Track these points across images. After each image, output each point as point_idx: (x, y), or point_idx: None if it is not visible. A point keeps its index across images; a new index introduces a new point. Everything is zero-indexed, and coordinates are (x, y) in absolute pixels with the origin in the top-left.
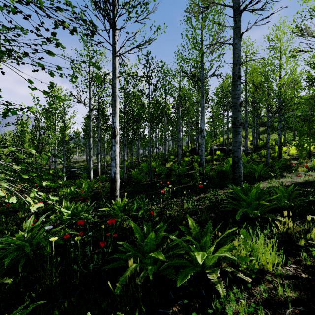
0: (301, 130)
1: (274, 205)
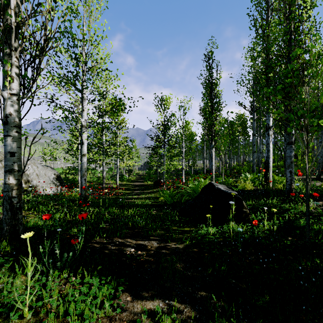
0: None
1: None
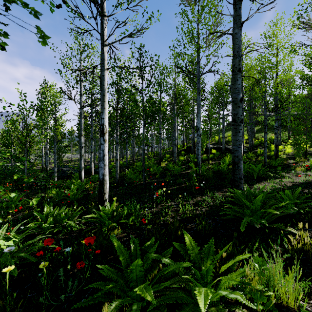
0: (298, 128)
1: (282, 213)
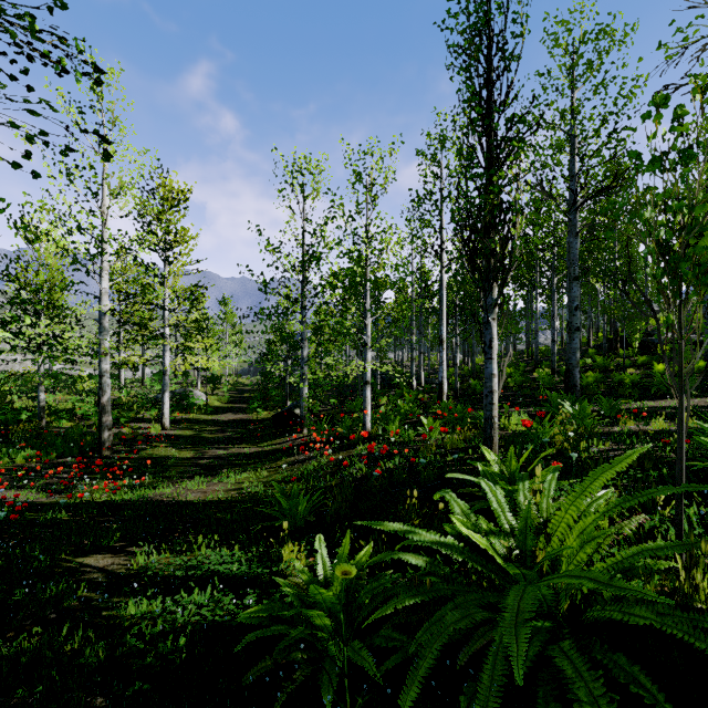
0: None
1: None
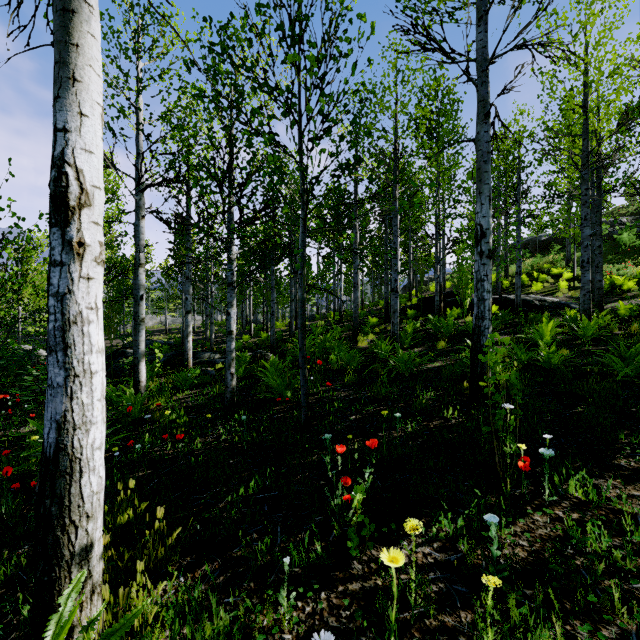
0: None
1: None
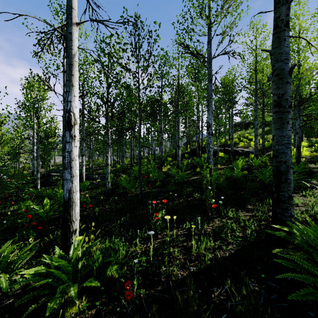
0: None
1: None
